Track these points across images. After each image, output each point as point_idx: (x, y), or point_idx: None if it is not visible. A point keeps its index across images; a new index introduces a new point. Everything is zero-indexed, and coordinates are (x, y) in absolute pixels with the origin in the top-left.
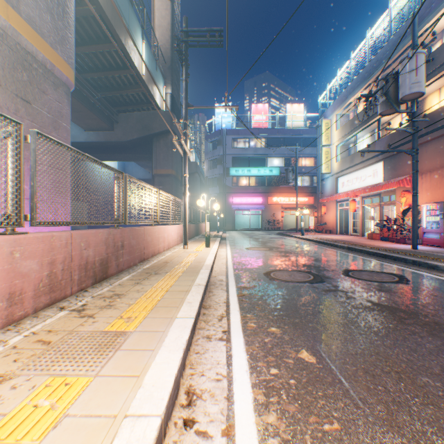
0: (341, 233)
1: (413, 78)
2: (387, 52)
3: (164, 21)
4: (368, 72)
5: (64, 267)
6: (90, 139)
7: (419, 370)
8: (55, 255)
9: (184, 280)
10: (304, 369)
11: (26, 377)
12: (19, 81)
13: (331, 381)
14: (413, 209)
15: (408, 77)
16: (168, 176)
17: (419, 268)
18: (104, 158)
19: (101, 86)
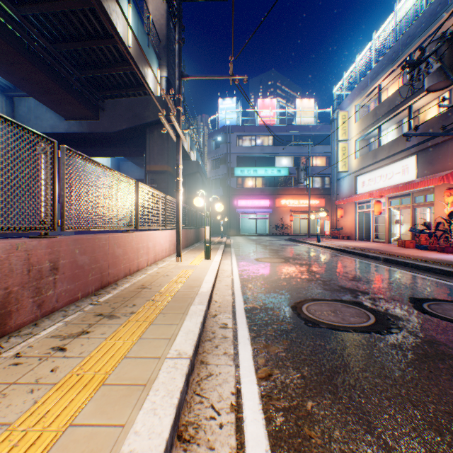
0: (361, 239)
1: None
2: (422, 24)
3: None
4: (396, 52)
5: None
6: (72, 129)
7: None
8: None
9: (152, 339)
10: None
11: None
12: None
13: None
14: None
15: None
16: (164, 173)
17: None
18: (90, 153)
19: (81, 63)
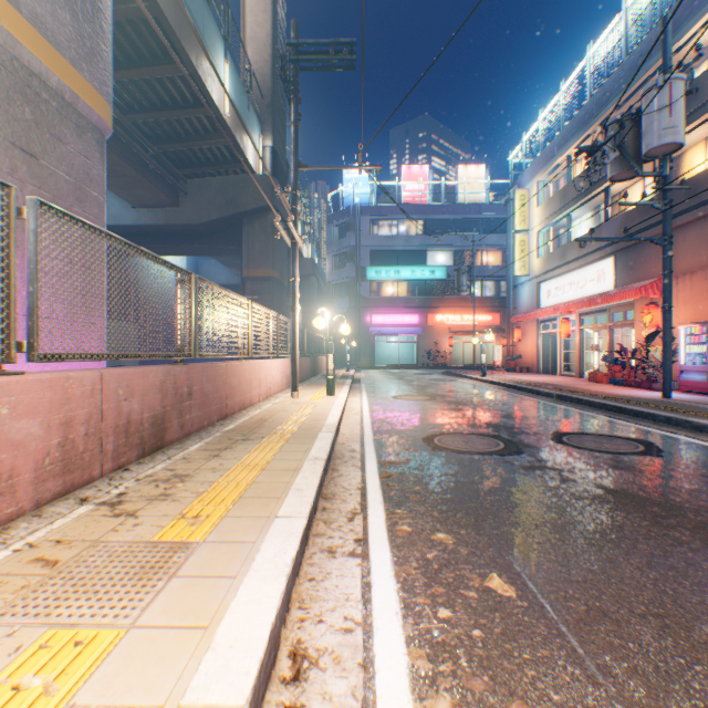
0: (546, 372)
1: (664, 121)
2: (620, 80)
3: (261, 30)
4: (589, 113)
5: (88, 430)
6: (142, 220)
7: (696, 612)
8: (72, 410)
9: (291, 451)
10: (497, 609)
11: (6, 629)
12: (17, 121)
13: (545, 632)
14: (665, 333)
15: (657, 118)
16: (268, 280)
17: (676, 430)
18: (164, 251)
19: (159, 135)
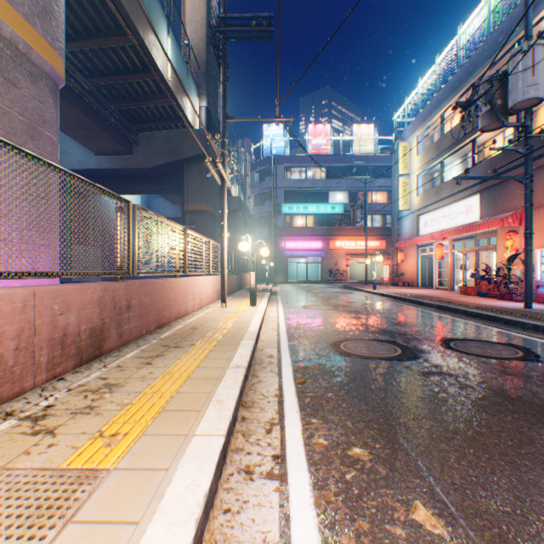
0: (423, 286)
1: (528, 79)
2: (485, 52)
3: (198, 14)
4: (459, 80)
5: (18, 345)
6: (102, 165)
7: None
8: None
9: (215, 358)
10: None
11: None
12: None
13: None
14: (527, 254)
15: (522, 78)
16: (203, 213)
17: None
18: (121, 190)
19: (115, 96)
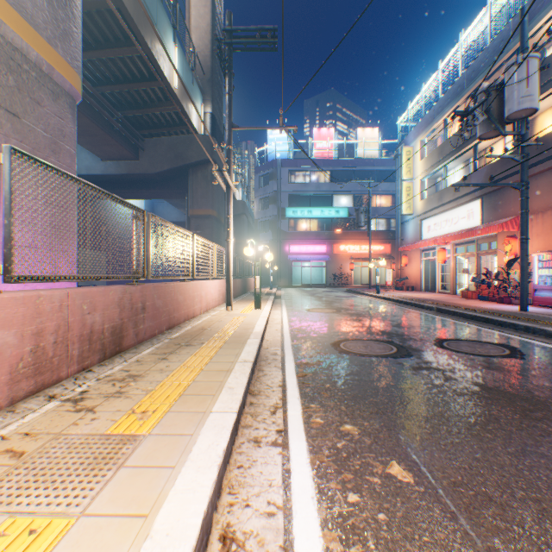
0: (427, 290)
1: (523, 90)
2: (486, 60)
3: (203, 21)
4: (461, 86)
5: (56, 339)
6: (109, 170)
7: None
8: (42, 323)
9: (225, 355)
10: (398, 494)
11: None
12: (2, 86)
13: (441, 515)
14: (523, 259)
15: (517, 89)
16: (208, 218)
17: (534, 337)
18: (126, 195)
19: (122, 103)
